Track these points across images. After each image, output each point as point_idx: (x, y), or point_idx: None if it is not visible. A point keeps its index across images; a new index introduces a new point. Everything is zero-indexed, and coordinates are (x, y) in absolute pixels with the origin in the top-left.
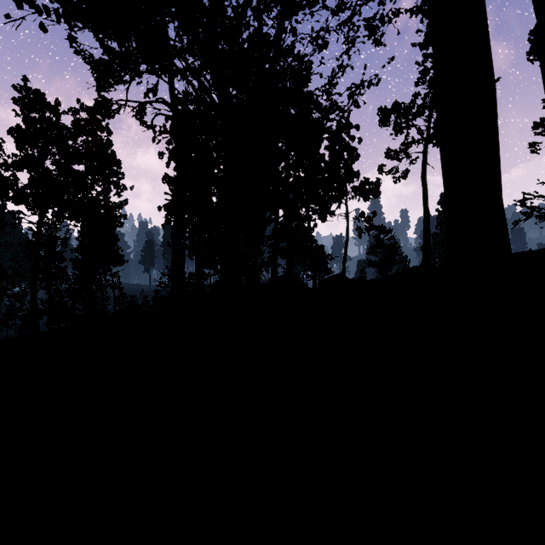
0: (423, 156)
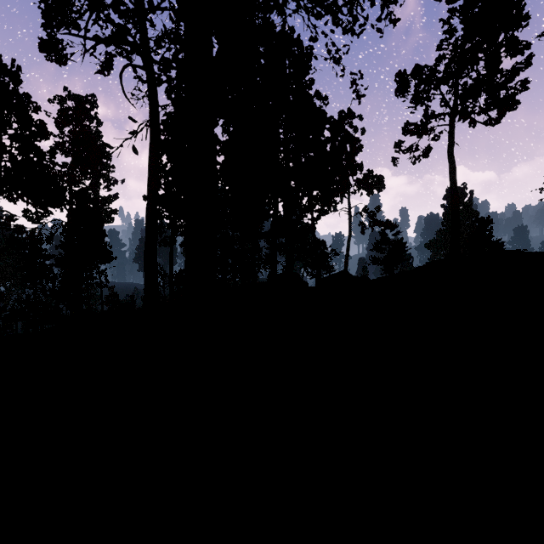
0: (450, 128)
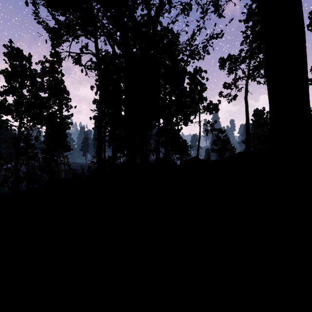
0: (246, 86)
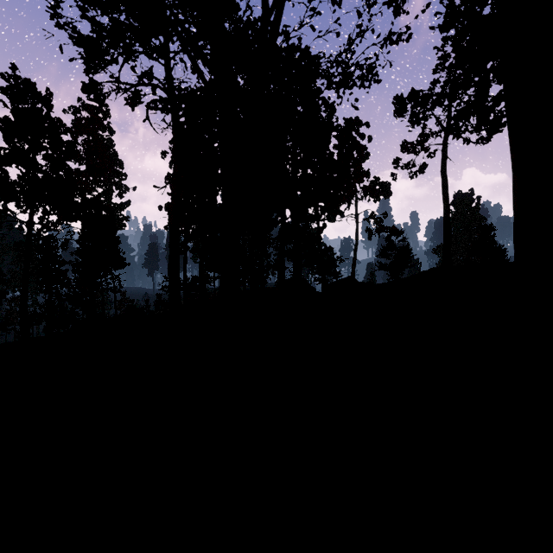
0: (443, 148)
